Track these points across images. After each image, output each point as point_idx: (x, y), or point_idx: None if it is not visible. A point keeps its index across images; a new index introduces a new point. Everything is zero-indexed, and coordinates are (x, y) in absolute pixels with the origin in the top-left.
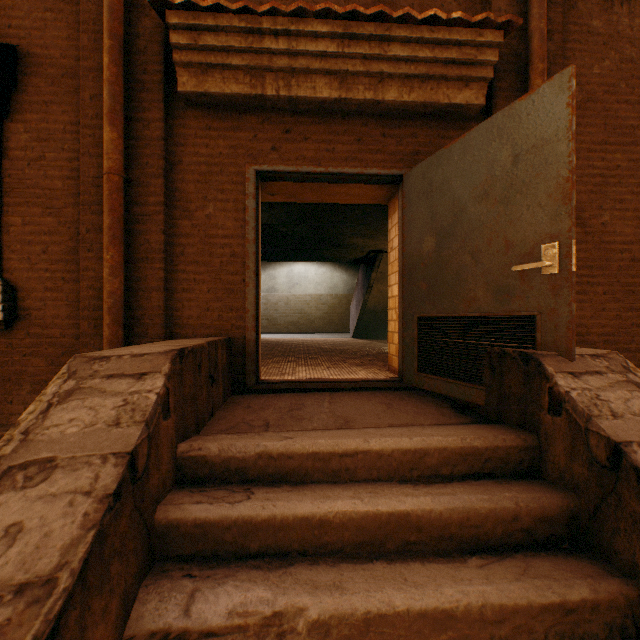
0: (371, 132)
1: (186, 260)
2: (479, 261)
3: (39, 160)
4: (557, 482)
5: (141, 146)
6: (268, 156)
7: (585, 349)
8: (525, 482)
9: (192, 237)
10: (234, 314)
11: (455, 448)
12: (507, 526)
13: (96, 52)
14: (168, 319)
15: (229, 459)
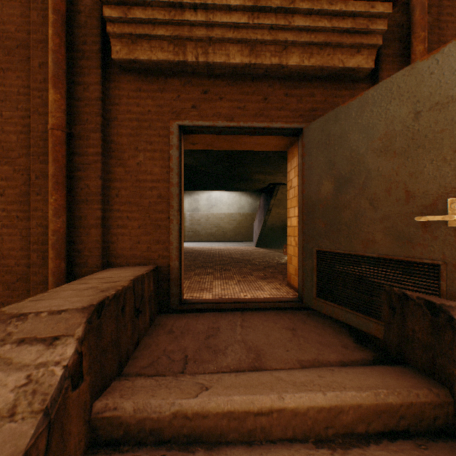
0: (276, 92)
1: (120, 201)
2: (377, 207)
3: None
4: None
5: (82, 105)
6: (189, 113)
7: None
8: (444, 446)
9: (125, 181)
10: (160, 246)
11: (370, 405)
12: None
13: (44, 26)
14: (105, 250)
15: (144, 419)
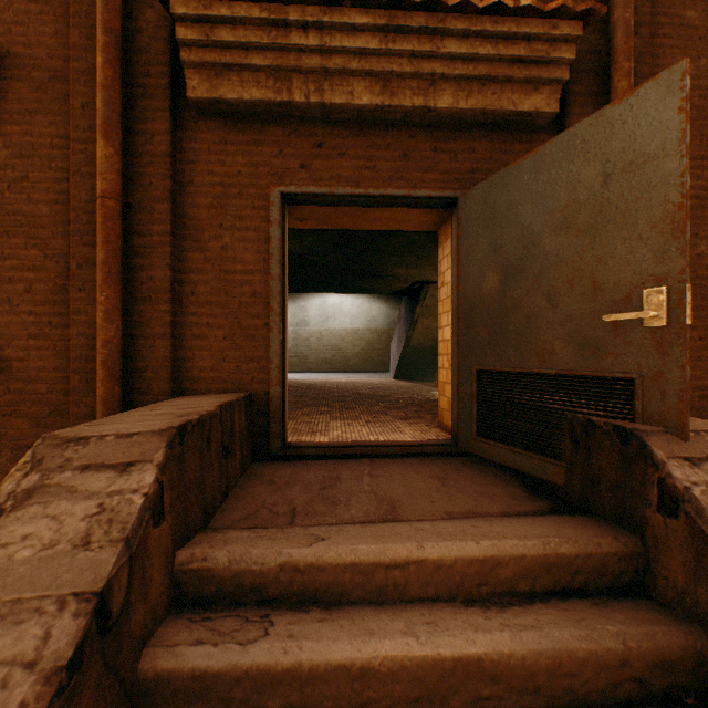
0: (420, 146)
1: (197, 300)
2: (557, 306)
3: (21, 181)
4: (673, 606)
5: (143, 164)
6: (296, 175)
7: (697, 421)
8: (629, 604)
9: (205, 273)
10: (255, 365)
11: (536, 556)
12: (612, 674)
13: (89, 51)
14: (176, 371)
15: (242, 572)
